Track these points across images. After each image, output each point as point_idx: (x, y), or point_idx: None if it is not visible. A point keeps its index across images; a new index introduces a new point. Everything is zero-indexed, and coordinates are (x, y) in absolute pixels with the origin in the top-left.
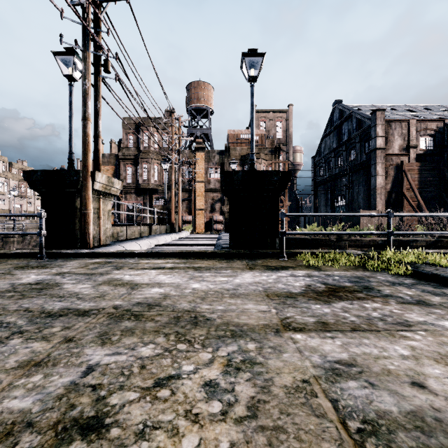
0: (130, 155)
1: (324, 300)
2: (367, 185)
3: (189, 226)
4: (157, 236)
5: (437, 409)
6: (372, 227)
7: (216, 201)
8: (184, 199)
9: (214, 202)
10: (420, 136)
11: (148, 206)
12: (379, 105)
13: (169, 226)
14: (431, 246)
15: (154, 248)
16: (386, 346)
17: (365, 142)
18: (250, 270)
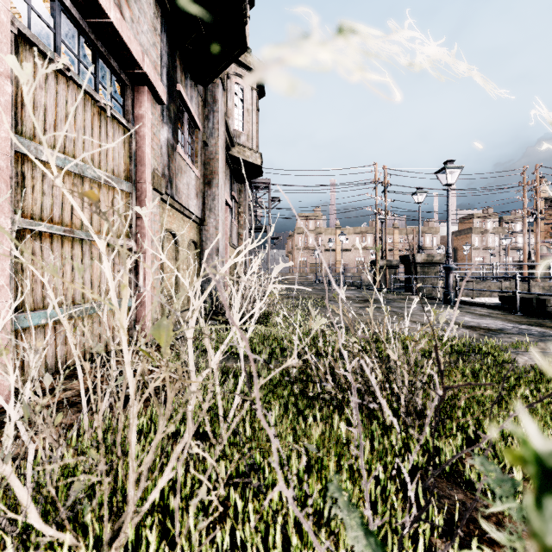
0: None
1: None
2: None
3: None
4: None
5: None
6: None
7: None
8: None
9: None
10: None
11: None
12: None
13: None
14: None
15: None
16: None
17: None
18: None
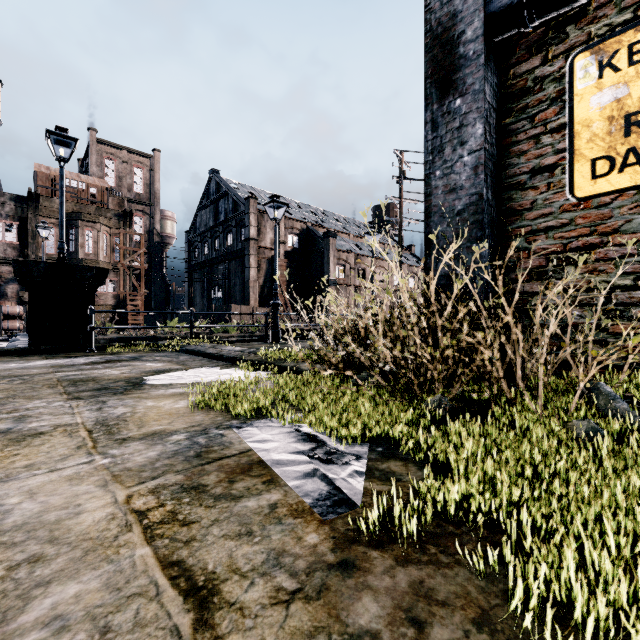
0: None
1: (94, 364)
2: (242, 276)
3: None
4: None
5: (98, 375)
6: None
7: (9, 281)
8: None
9: (3, 282)
10: (289, 234)
11: None
12: (258, 189)
13: None
14: None
15: None
16: (103, 370)
17: (241, 228)
18: (47, 359)
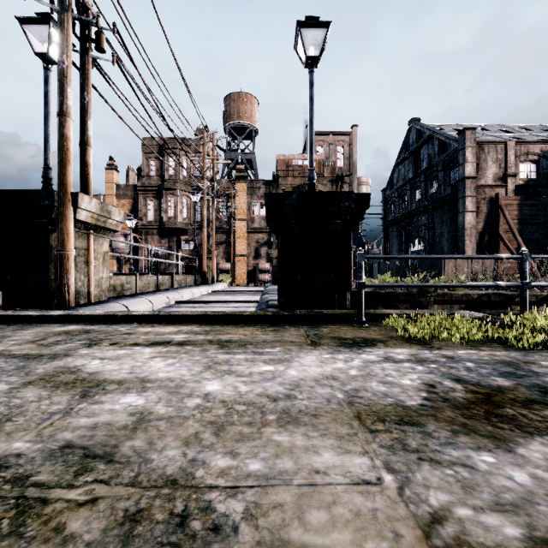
0: (152, 185)
1: (489, 434)
2: (452, 224)
3: (227, 276)
4: (180, 290)
5: None
6: (462, 278)
7: (262, 245)
8: (221, 242)
9: (259, 246)
10: (520, 163)
11: (175, 250)
12: (466, 124)
13: (200, 276)
14: (543, 302)
15: (173, 305)
16: None
17: (450, 170)
18: (314, 347)
